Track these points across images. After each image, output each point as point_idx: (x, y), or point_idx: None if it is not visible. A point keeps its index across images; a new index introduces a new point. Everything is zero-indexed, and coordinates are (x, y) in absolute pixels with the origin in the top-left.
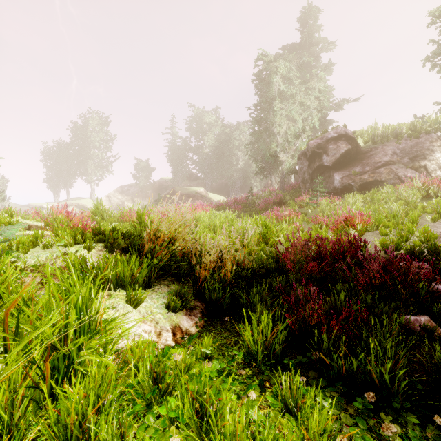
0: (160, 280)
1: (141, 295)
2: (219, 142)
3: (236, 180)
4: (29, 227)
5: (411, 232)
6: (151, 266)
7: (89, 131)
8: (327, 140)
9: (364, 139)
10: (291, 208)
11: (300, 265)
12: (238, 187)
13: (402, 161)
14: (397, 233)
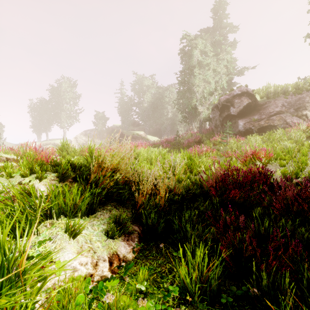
0: (104, 205)
1: (79, 226)
2: (154, 99)
3: (166, 126)
4: (7, 159)
5: (304, 164)
6: (95, 194)
7: (62, 92)
8: (233, 96)
9: (260, 95)
10: (207, 146)
11: (221, 191)
12: (168, 131)
13: (289, 111)
14: (295, 165)
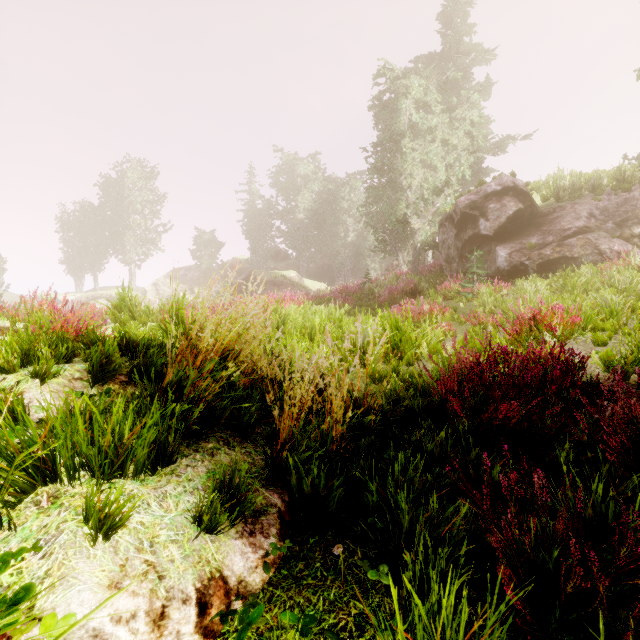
0: (200, 440)
1: (121, 507)
2: (319, 204)
3: (344, 260)
4: None
5: None
6: (177, 414)
7: (127, 189)
8: (486, 195)
9: (542, 195)
10: (431, 300)
11: (472, 404)
12: (347, 270)
13: (604, 228)
14: (632, 342)
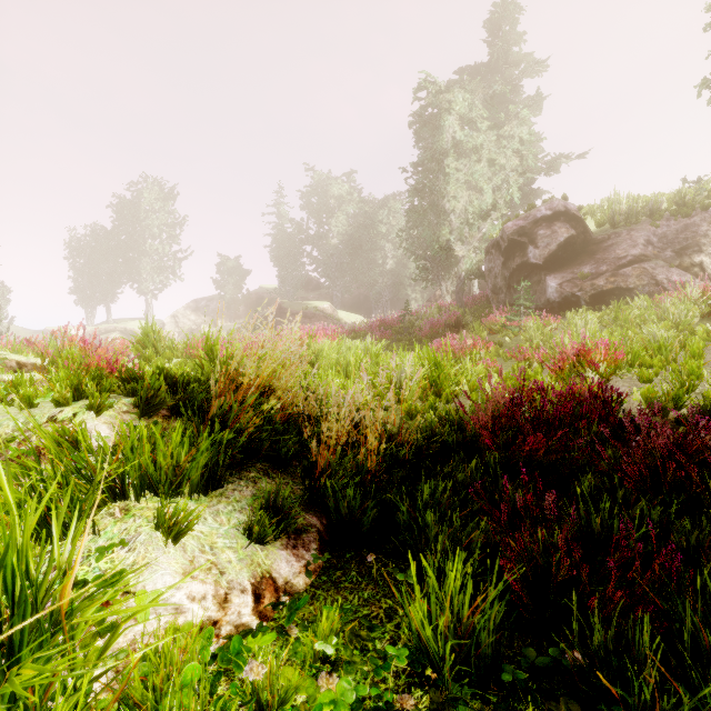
0: (242, 470)
1: (188, 514)
2: (355, 228)
3: (382, 289)
4: (19, 366)
5: (694, 376)
6: (222, 443)
7: (143, 211)
8: (535, 221)
9: (596, 220)
10: (476, 335)
11: (505, 438)
12: (385, 300)
13: (662, 256)
14: (674, 378)
